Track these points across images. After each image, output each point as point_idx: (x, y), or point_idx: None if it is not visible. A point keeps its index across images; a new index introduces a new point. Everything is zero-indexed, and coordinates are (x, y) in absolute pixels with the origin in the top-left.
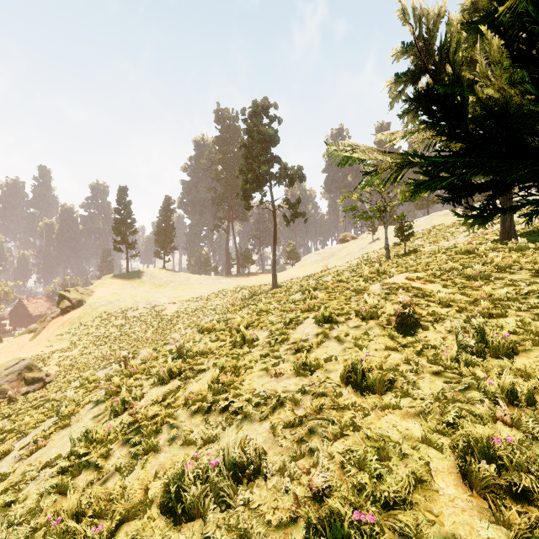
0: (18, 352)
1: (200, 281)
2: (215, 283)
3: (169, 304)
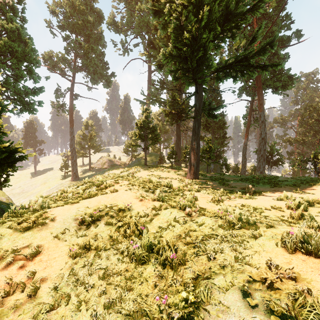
0: None
1: None
2: None
3: None
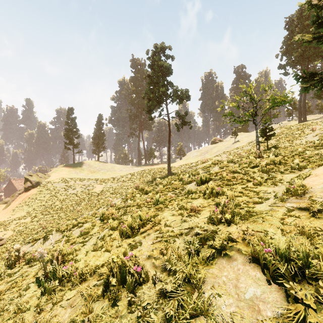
0: None
1: (121, 169)
2: (130, 170)
3: (98, 184)
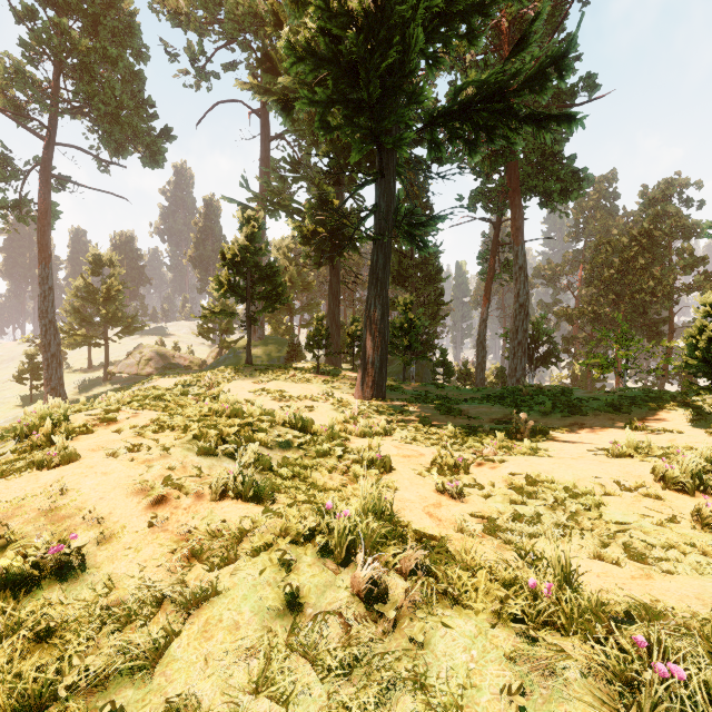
0: None
1: None
2: None
3: None
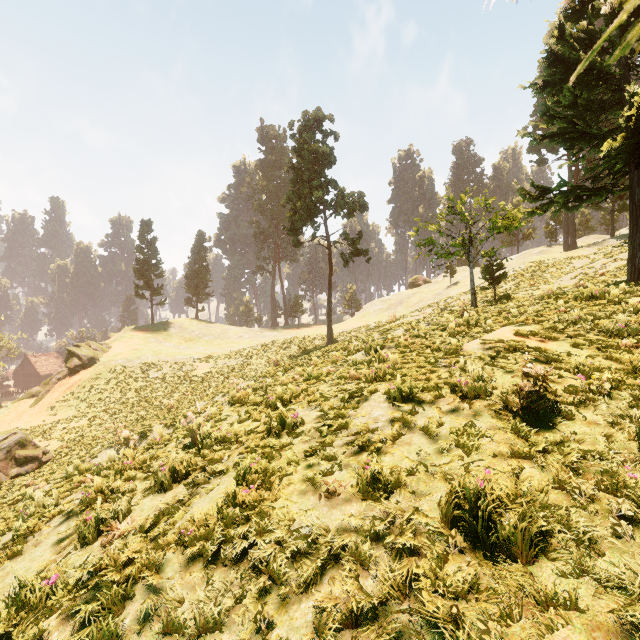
0: (16, 421)
1: (240, 334)
2: (257, 336)
3: (201, 363)
